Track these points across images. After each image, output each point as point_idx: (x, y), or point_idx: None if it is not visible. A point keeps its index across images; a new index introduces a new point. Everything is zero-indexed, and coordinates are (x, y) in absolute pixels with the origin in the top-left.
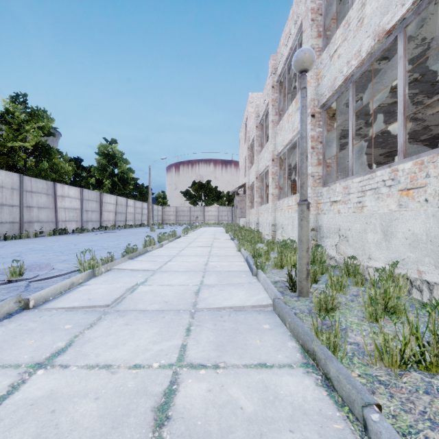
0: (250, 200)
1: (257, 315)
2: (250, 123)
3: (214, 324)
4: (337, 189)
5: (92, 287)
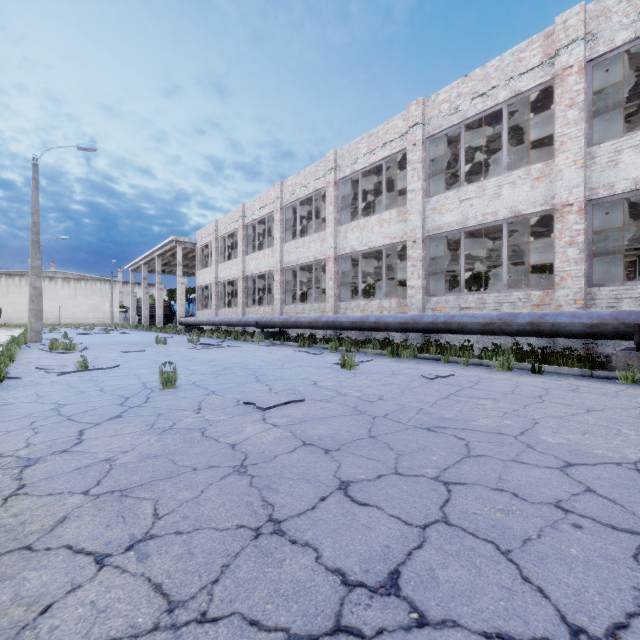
0: None
1: None
2: None
3: None
4: None
5: None
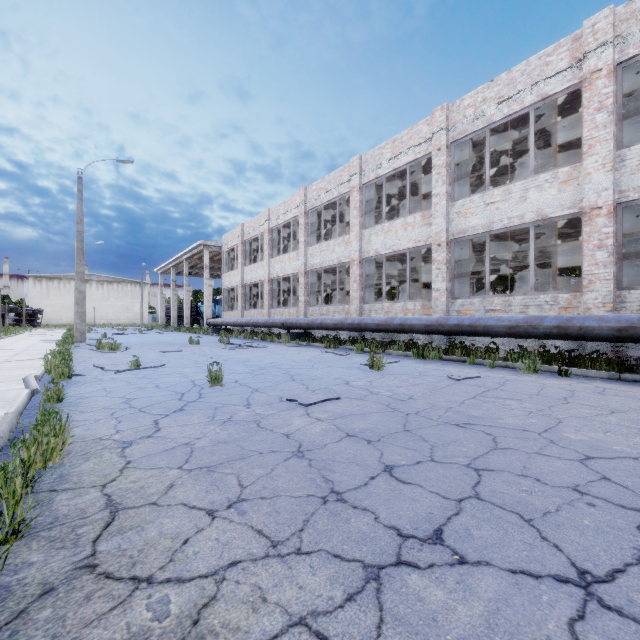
0: None
1: None
2: None
3: None
4: None
5: None
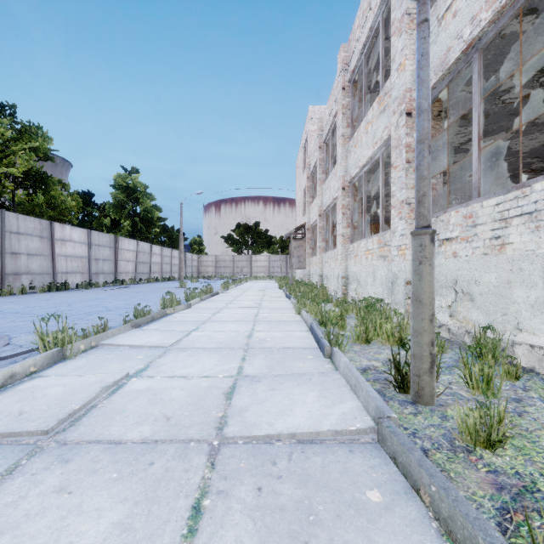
0: (311, 246)
1: (348, 458)
2: (311, 146)
3: (257, 489)
4: (452, 220)
5: (47, 381)
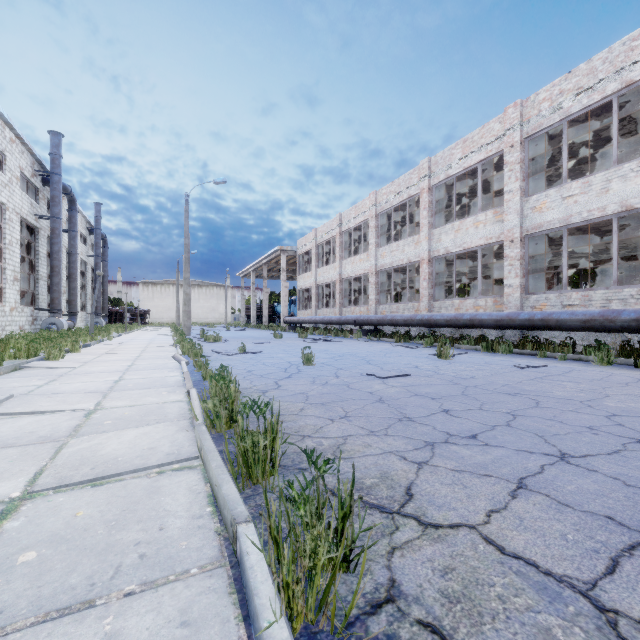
0: None
1: None
2: None
3: None
4: None
5: None
